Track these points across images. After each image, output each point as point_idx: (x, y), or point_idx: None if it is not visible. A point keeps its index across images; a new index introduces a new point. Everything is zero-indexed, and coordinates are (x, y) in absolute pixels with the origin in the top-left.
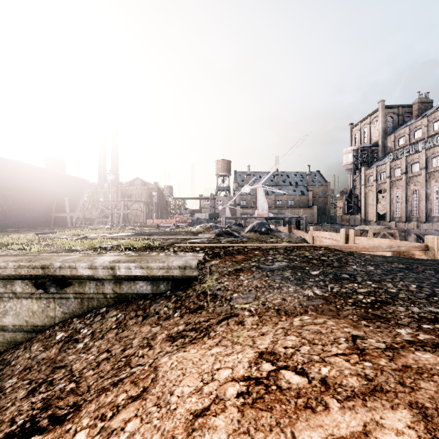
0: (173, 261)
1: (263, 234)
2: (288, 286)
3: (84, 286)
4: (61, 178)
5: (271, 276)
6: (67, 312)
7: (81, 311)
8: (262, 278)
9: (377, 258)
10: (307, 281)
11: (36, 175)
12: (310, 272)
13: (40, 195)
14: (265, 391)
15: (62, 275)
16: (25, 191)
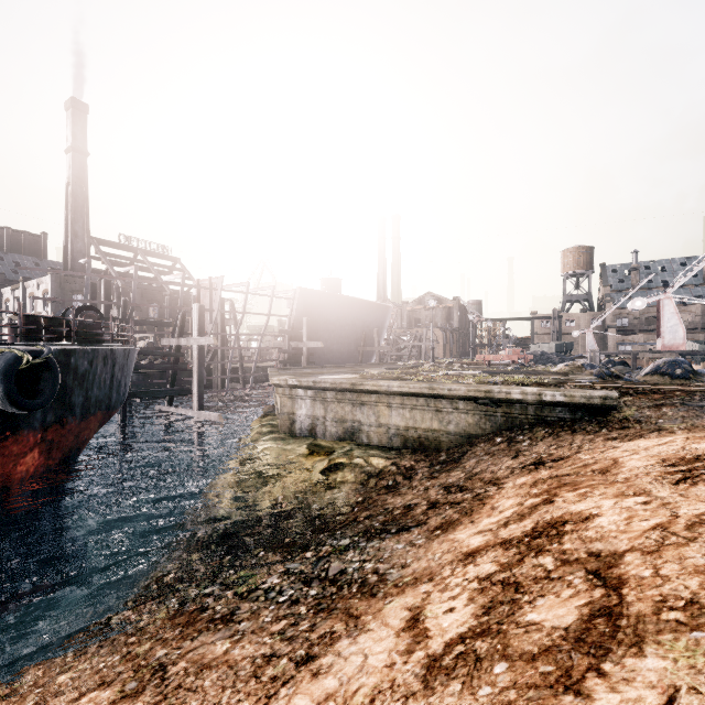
0: (594, 392)
1: (678, 379)
2: None
3: (510, 408)
4: (369, 307)
5: (699, 410)
6: (495, 426)
7: (506, 427)
8: (688, 410)
9: None
10: None
11: (351, 307)
12: None
13: (352, 327)
14: (698, 438)
15: (498, 398)
16: (343, 325)
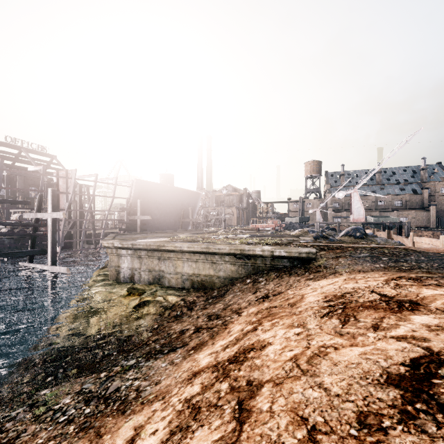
0: (302, 250)
1: (358, 239)
2: (366, 263)
3: (256, 260)
4: (186, 193)
5: (358, 259)
6: (247, 272)
7: (253, 272)
8: (352, 260)
9: (436, 255)
10: (378, 262)
11: (173, 193)
12: (381, 258)
13: (175, 206)
14: (350, 279)
15: (248, 254)
16: (168, 204)
